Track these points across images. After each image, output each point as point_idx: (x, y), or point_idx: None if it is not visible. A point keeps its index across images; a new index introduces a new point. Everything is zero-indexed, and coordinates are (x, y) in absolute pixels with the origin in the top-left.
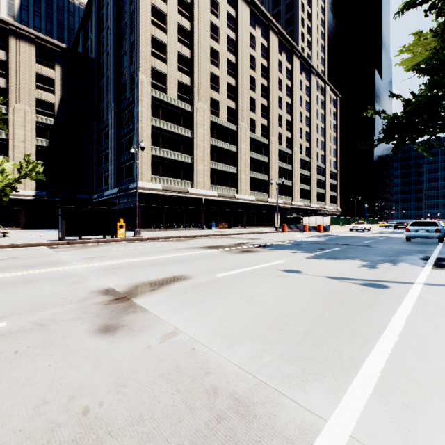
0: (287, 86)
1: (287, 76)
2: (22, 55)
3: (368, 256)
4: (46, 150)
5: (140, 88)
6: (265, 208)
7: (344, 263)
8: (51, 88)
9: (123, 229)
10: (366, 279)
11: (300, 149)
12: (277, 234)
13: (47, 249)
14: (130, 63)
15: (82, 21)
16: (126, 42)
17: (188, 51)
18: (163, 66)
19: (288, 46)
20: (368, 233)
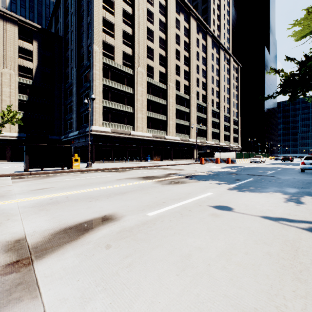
0: (203, 57)
1: (203, 50)
2: (8, 33)
3: (284, 188)
4: (26, 103)
5: (94, 56)
6: (187, 146)
7: (268, 197)
8: (30, 58)
9: (77, 162)
10: (307, 221)
11: (212, 103)
12: (197, 165)
13: (9, 179)
14: (87, 38)
15: (54, 10)
16: (84, 23)
17: (130, 30)
18: (111, 40)
19: (203, 28)
20: (265, 164)
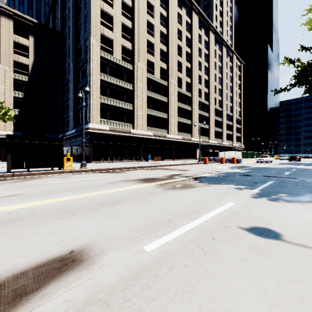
0: (205, 54)
1: (205, 46)
2: (3, 27)
3: None
4: (22, 101)
5: (91, 49)
6: (189, 145)
7: None
8: (25, 53)
9: (70, 161)
10: None
11: (214, 101)
12: (201, 165)
13: None
14: (84, 31)
15: (51, 5)
16: (82, 15)
17: (130, 23)
18: (110, 33)
19: (206, 24)
20: (273, 164)
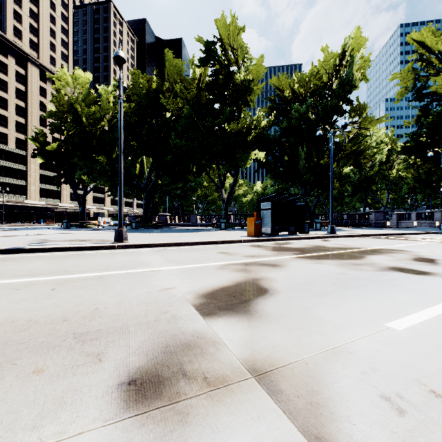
0: None
1: None
2: None
3: None
4: None
5: None
6: None
7: None
8: None
9: None
10: None
11: None
12: None
13: None
14: None
15: None
16: None
17: (23, 120)
18: (5, 130)
19: None
20: None
